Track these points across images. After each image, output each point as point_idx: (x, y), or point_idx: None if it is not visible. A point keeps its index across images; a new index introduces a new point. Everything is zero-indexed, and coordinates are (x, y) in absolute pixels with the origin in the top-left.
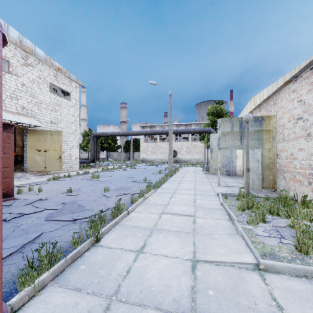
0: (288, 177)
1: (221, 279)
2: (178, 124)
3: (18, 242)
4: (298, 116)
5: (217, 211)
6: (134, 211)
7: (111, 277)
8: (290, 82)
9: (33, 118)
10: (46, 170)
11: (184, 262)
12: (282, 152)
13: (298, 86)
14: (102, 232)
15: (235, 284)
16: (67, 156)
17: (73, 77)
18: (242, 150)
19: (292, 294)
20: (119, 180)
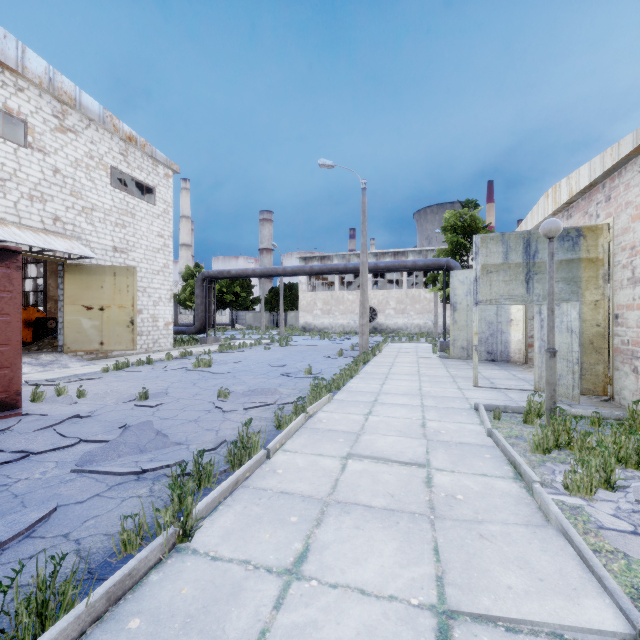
0: None
1: None
2: (378, 253)
3: None
4: None
5: (481, 452)
6: (282, 448)
7: None
8: None
9: (78, 240)
10: (103, 349)
11: (415, 616)
12: (629, 310)
13: None
14: (201, 511)
15: None
16: (147, 320)
17: (159, 155)
18: (523, 306)
19: None
20: (253, 372)
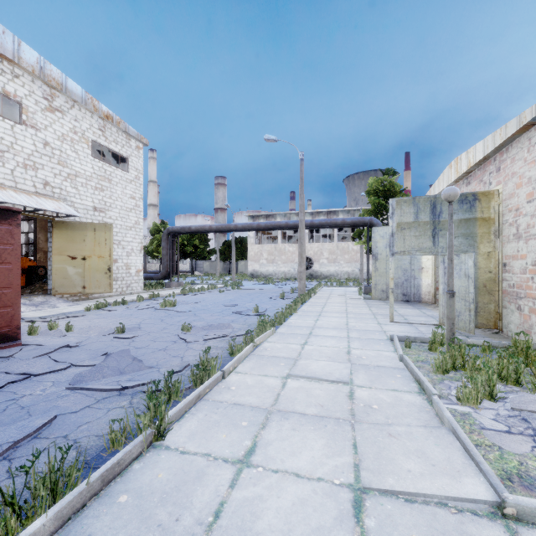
0: (528, 308)
1: None
2: (314, 212)
3: (6, 436)
4: None
5: (394, 373)
6: (235, 370)
7: (181, 528)
8: (532, 126)
9: (64, 201)
10: (85, 292)
11: (337, 492)
12: (514, 259)
13: None
14: (171, 417)
15: None
16: (122, 268)
17: (132, 131)
18: (432, 256)
19: None
20: (210, 310)
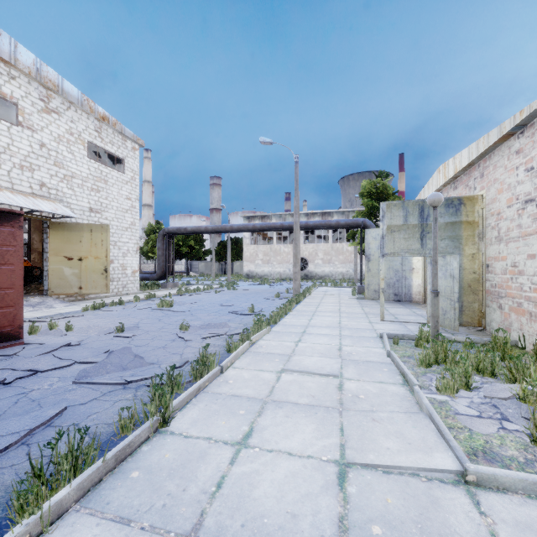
0: (508, 306)
1: (395, 501)
2: (309, 214)
3: (21, 424)
4: (526, 196)
5: (381, 367)
6: (232, 366)
7: (188, 496)
8: (512, 136)
9: (60, 202)
10: (81, 292)
11: (324, 466)
12: (496, 261)
13: (526, 143)
14: (175, 407)
15: (422, 513)
16: (118, 269)
17: (128, 132)
18: (422, 257)
19: (535, 535)
20: (206, 310)
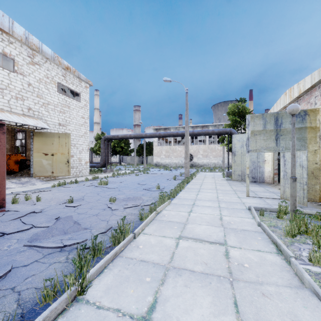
0: None
1: None
2: (194, 126)
3: None
4: None
5: (255, 236)
6: (142, 232)
7: None
8: None
9: (41, 119)
10: (53, 175)
11: None
12: None
13: None
14: (93, 274)
15: None
16: (76, 160)
17: (82, 77)
18: (271, 153)
19: None
20: (129, 187)
